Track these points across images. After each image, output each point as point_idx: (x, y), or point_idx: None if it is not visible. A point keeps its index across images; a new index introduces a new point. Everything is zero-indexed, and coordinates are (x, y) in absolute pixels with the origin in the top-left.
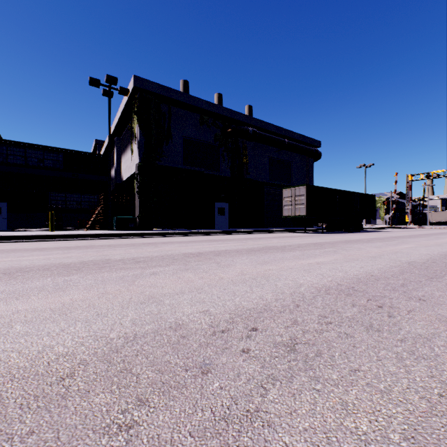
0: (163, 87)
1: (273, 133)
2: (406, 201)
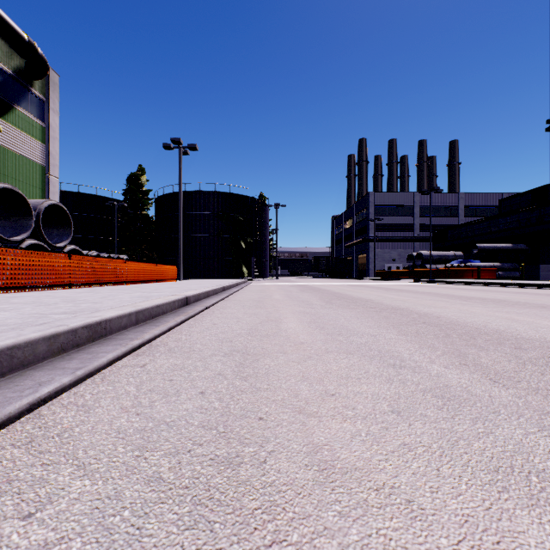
0: None
1: None
2: None
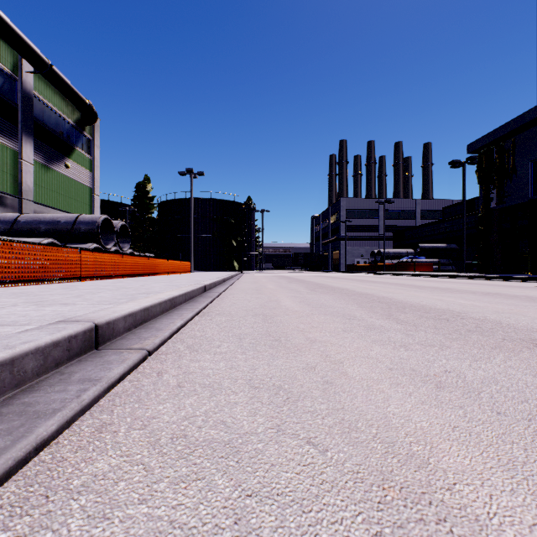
0: (487, 135)
1: None
2: None
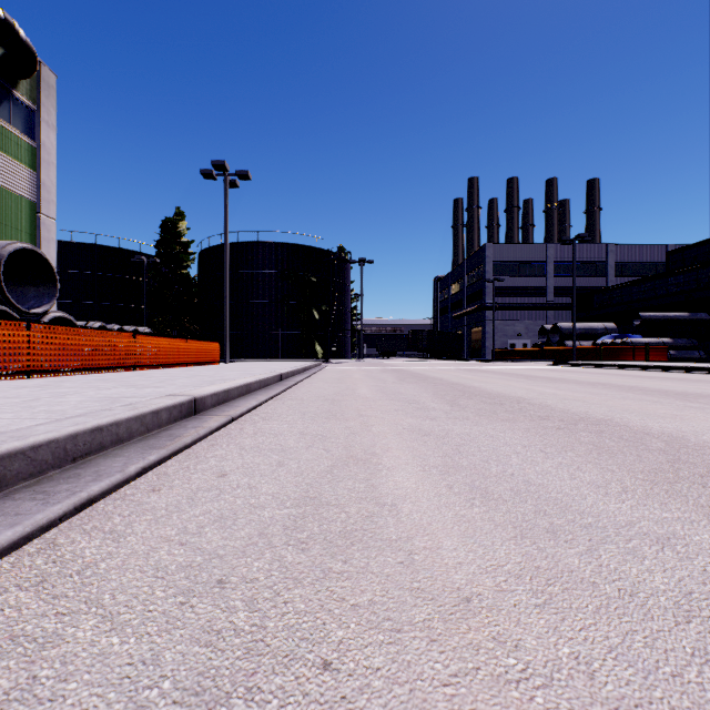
0: None
1: None
2: None
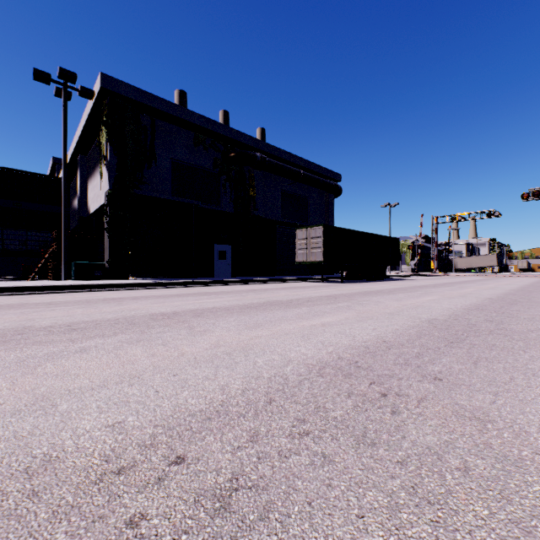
0: (143, 93)
1: (286, 161)
2: (432, 246)
